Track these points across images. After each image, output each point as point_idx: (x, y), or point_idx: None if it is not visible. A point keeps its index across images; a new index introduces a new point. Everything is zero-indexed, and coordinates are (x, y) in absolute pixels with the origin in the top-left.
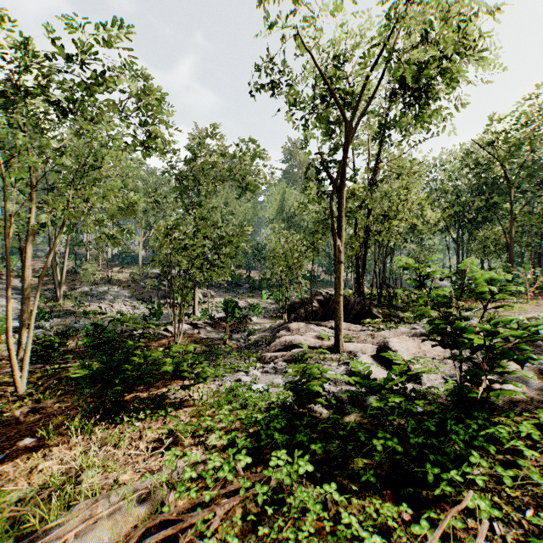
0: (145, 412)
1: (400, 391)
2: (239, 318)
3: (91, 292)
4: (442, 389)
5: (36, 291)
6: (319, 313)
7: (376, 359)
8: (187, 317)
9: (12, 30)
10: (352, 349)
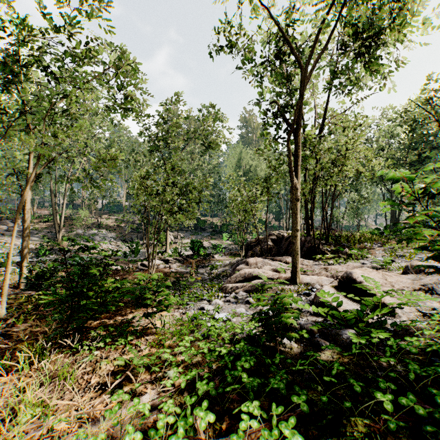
0: (105, 340)
1: (378, 325)
2: (204, 255)
3: (84, 234)
4: (422, 323)
5: (16, 223)
6: (273, 250)
7: (338, 290)
8: (160, 255)
9: (9, 3)
10: (308, 281)
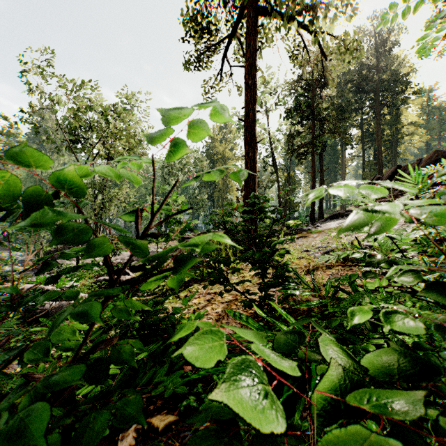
0: None
1: None
2: None
3: None
4: None
5: None
6: None
7: None
8: None
9: None
10: None
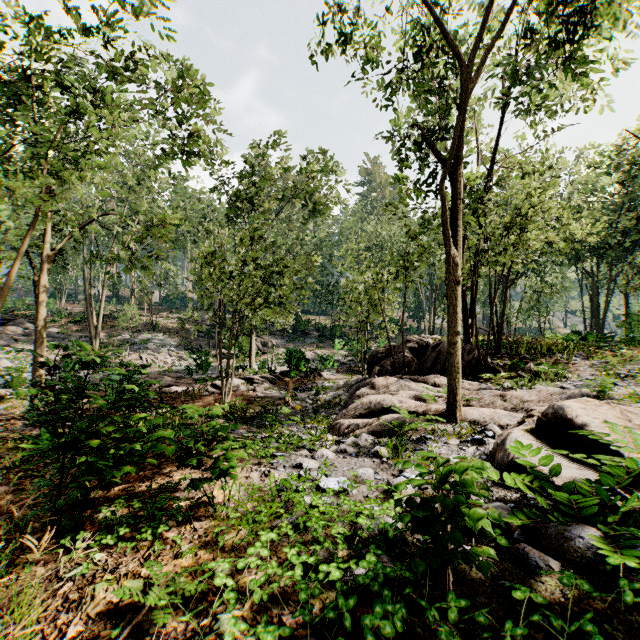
0: (118, 531)
1: None
2: (306, 372)
3: (132, 340)
4: None
5: None
6: (412, 365)
7: (538, 437)
8: (241, 371)
9: None
10: (476, 418)
